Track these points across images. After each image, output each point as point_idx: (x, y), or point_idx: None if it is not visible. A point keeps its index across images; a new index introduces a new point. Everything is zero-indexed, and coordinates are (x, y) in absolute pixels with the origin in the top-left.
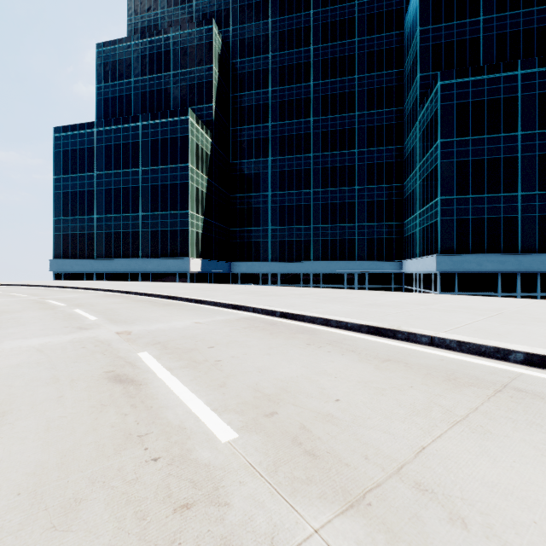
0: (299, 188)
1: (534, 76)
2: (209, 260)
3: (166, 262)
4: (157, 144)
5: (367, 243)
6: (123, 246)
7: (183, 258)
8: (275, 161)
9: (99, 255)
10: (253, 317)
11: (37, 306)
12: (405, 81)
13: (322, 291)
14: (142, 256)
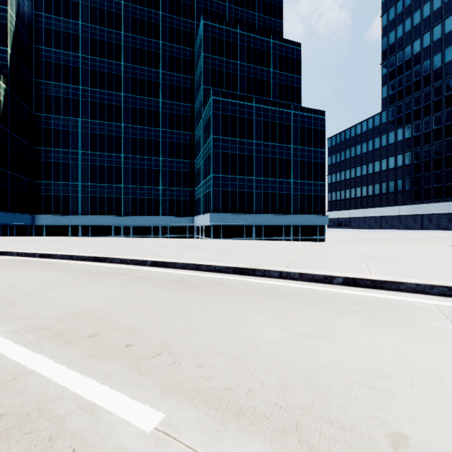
0: (111, 151)
1: (261, 109)
2: (2, 212)
3: None
4: None
5: (169, 203)
6: None
7: None
8: (87, 123)
9: None
10: (12, 259)
11: None
12: (196, 87)
13: (109, 239)
14: None
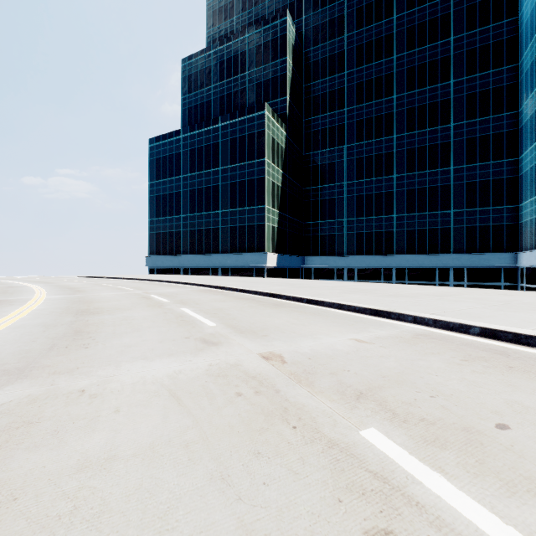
0: (380, 174)
1: None
2: (284, 255)
3: (244, 257)
4: (235, 142)
5: (466, 232)
6: (205, 243)
7: (260, 253)
8: (352, 148)
9: (185, 251)
10: (434, 334)
11: (144, 302)
12: (522, 30)
13: (454, 290)
14: (221, 251)
